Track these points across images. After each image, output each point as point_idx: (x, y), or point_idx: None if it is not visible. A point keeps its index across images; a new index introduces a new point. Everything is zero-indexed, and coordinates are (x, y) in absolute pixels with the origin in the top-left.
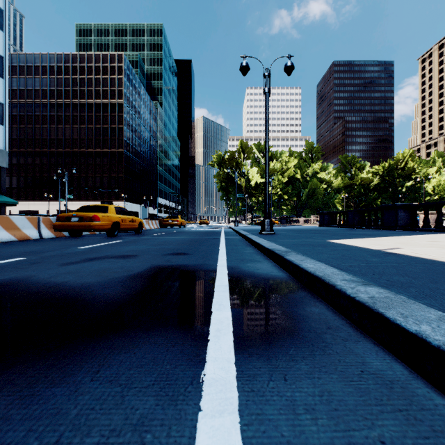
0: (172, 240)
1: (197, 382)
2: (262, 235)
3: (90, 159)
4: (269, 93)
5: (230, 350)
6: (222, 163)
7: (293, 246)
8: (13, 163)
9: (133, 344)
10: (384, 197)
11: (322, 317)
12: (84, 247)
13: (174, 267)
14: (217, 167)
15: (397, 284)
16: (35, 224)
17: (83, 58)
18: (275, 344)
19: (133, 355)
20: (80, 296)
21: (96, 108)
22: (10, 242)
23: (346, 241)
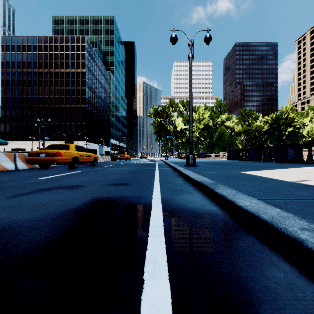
0: (118, 171)
1: None
2: (187, 167)
3: (62, 112)
4: (192, 58)
5: None
6: (157, 114)
7: (216, 178)
8: (7, 115)
9: None
10: (272, 139)
11: (298, 294)
12: (44, 178)
13: (113, 199)
14: (153, 117)
15: None
16: (12, 158)
17: (57, 39)
18: None
19: None
20: None
21: (66, 75)
22: None
23: (257, 173)
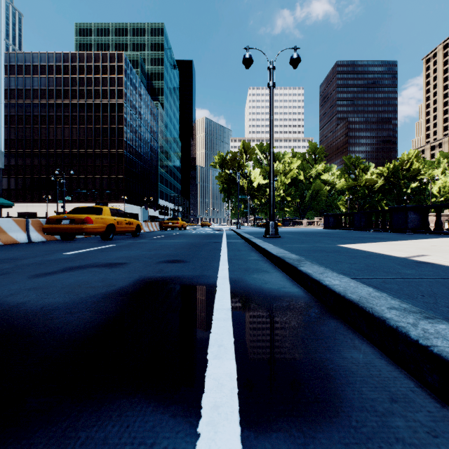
0: (170, 245)
1: None
2: (267, 238)
3: (89, 160)
4: (274, 87)
5: None
6: (224, 164)
7: (303, 252)
8: (11, 164)
9: (63, 447)
10: (389, 199)
11: (373, 372)
12: (71, 253)
13: (166, 279)
14: (219, 168)
15: None
16: (24, 226)
17: (83, 57)
18: (315, 447)
19: None
20: (29, 328)
21: (95, 108)
22: None
23: (361, 246)
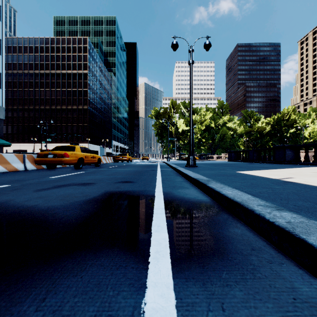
0: (122, 171)
1: (137, 312)
2: (188, 167)
3: (63, 113)
4: (193, 64)
5: (168, 274)
6: (158, 116)
7: (212, 176)
8: (9, 116)
9: (81, 267)
10: (274, 140)
11: (245, 238)
12: (56, 177)
13: (122, 192)
14: (155, 118)
15: (303, 208)
16: (22, 159)
17: (59, 41)
18: (208, 267)
19: (80, 279)
20: (44, 218)
21: (68, 76)
22: (2, 173)
23: (251, 172)
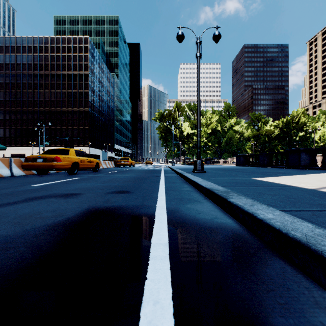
0: (120, 178)
1: None
2: (195, 173)
3: (63, 116)
4: (200, 57)
5: None
6: (162, 119)
7: (227, 185)
8: (6, 119)
9: None
10: (283, 144)
11: None
12: (39, 185)
13: (111, 209)
14: (159, 121)
15: None
16: (7, 164)
17: (59, 40)
18: None
19: None
20: None
21: (68, 77)
22: None
23: (271, 179)
